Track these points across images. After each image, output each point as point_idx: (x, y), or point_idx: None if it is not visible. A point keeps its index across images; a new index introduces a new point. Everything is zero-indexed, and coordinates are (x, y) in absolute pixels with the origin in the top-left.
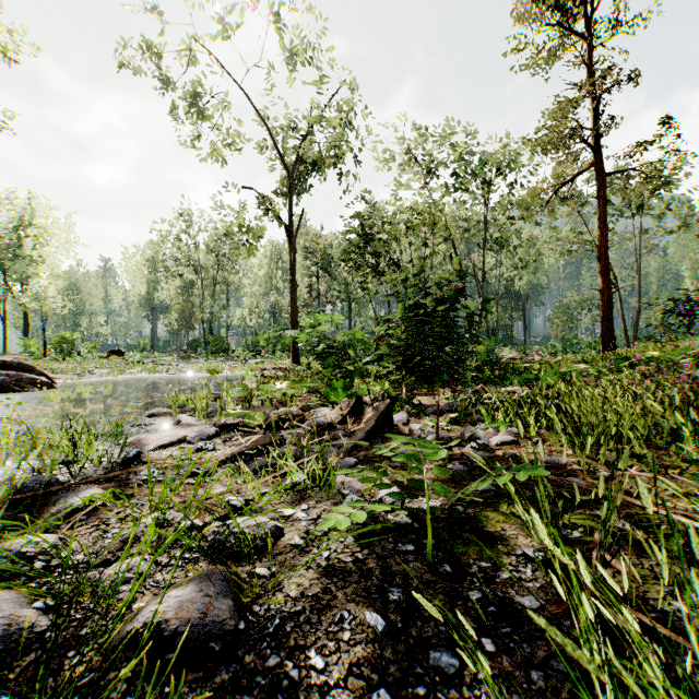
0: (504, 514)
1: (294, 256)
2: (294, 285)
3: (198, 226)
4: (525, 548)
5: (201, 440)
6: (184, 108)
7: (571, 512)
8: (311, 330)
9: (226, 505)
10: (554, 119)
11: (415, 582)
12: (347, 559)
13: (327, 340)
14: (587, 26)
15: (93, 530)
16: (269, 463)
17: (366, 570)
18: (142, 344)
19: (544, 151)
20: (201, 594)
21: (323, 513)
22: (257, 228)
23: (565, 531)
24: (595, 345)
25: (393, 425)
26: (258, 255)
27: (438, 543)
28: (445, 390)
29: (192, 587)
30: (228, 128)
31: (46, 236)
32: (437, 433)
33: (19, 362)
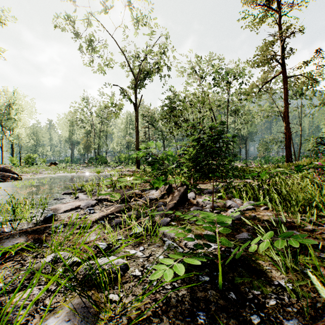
0: (259, 254)
1: (137, 117)
2: (137, 131)
3: (92, 104)
4: (279, 280)
5: (88, 207)
6: (85, 47)
7: (302, 255)
8: (145, 150)
9: (92, 252)
10: (262, 50)
11: (213, 306)
12: (168, 287)
13: (153, 155)
14: (278, 6)
15: (16, 264)
16: (122, 221)
17: (180, 296)
18: (66, 160)
19: (258, 66)
20: (68, 323)
21: (152, 253)
22: (120, 104)
23: (302, 268)
24: (280, 160)
25: (188, 199)
26: (120, 118)
27: (223, 275)
28: (211, 181)
29: (64, 315)
30: (106, 57)
31: (21, 109)
32: (213, 204)
33: (3, 167)
